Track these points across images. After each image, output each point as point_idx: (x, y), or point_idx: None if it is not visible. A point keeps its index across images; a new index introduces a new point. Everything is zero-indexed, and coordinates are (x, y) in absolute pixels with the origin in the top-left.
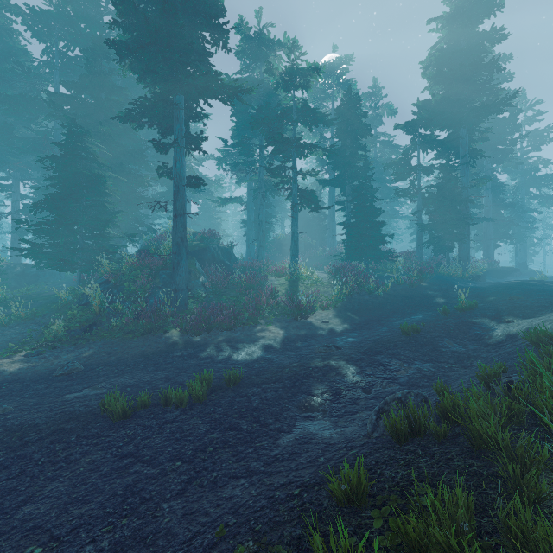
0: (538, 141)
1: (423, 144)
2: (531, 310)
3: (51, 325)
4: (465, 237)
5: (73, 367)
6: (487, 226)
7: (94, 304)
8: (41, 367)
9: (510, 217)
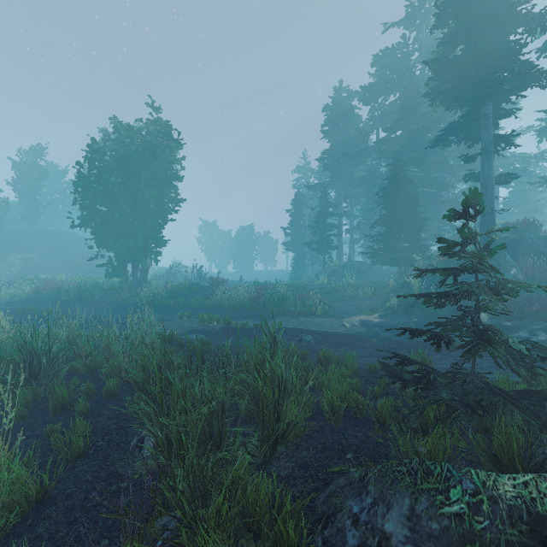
0: None
1: None
2: None
3: (388, 300)
4: None
5: (409, 325)
6: None
7: (415, 289)
8: (389, 322)
9: None
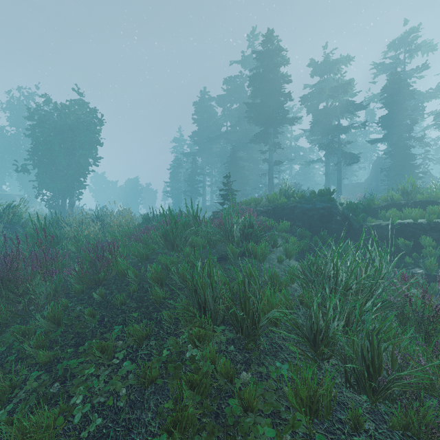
0: None
1: None
2: None
3: None
4: None
5: None
6: None
7: None
8: None
9: None
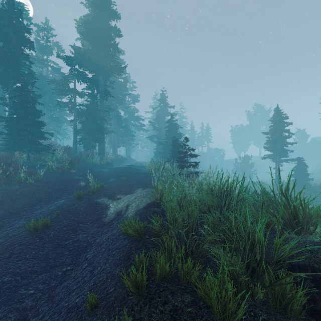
0: (134, 100)
1: (78, 76)
2: (130, 188)
3: None
4: (102, 140)
5: None
6: (114, 136)
7: None
8: None
9: (124, 132)
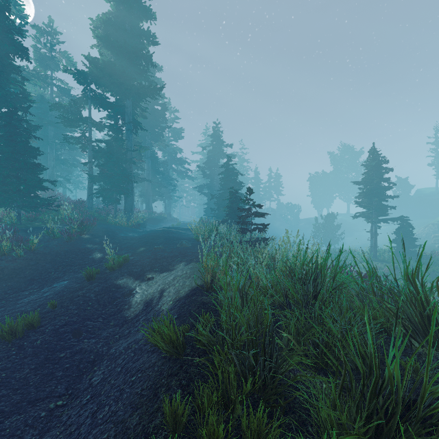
0: (177, 135)
1: (95, 100)
2: (167, 262)
3: None
4: (129, 191)
5: None
6: (148, 186)
7: None
8: None
9: (162, 181)
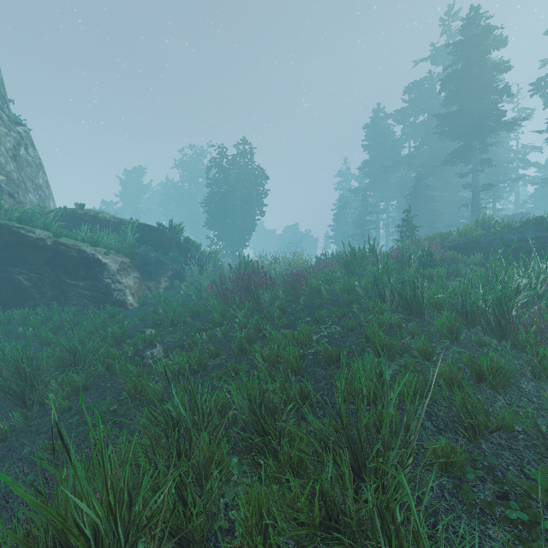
0: None
1: None
2: None
3: None
4: None
5: None
6: None
7: None
8: None
9: None
